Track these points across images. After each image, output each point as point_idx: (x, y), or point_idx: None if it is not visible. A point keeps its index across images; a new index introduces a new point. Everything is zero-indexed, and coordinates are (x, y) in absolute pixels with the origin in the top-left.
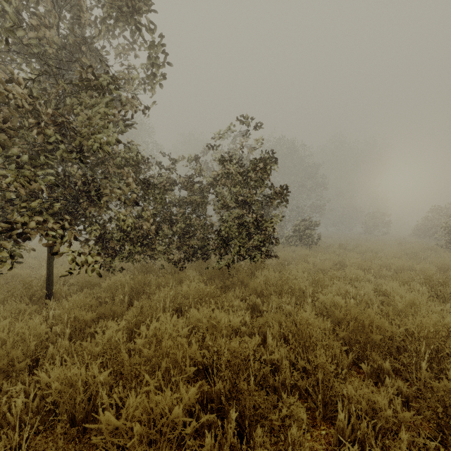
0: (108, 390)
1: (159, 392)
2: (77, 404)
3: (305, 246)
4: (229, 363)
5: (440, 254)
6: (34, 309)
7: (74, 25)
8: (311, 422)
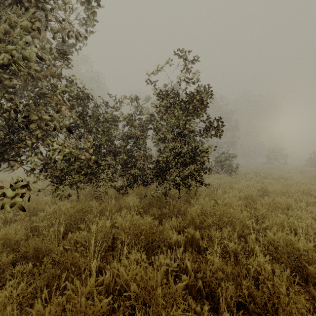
0: None
1: None
2: None
3: (225, 174)
4: None
5: None
6: None
7: None
8: None
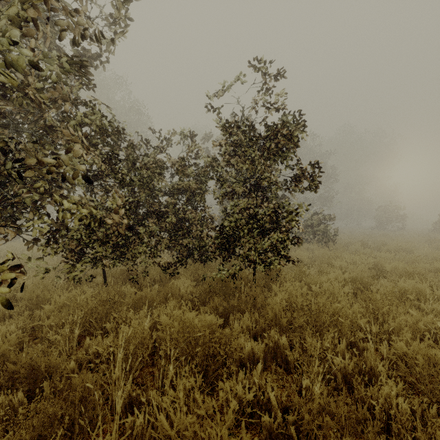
0: None
1: None
2: None
3: (319, 244)
4: None
5: None
6: None
7: None
8: None
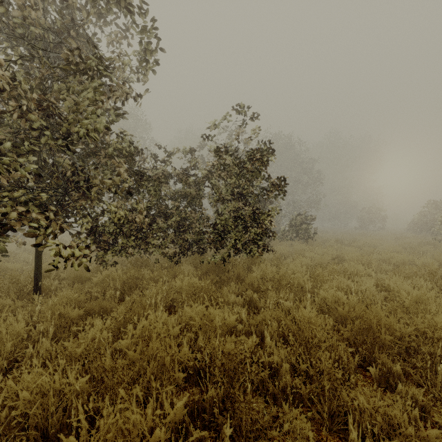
0: (85, 399)
1: (137, 409)
2: (49, 415)
3: (301, 241)
4: (223, 367)
5: (439, 248)
6: (19, 304)
7: (64, 9)
8: (315, 436)
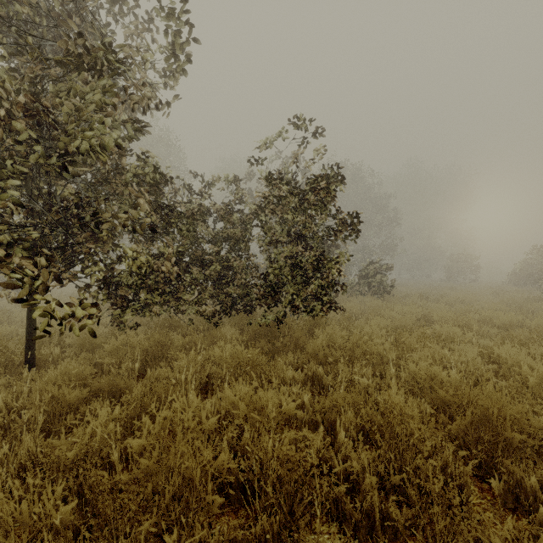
0: (70, 537)
1: None
2: None
3: (375, 296)
4: (279, 480)
5: None
6: (3, 381)
7: None
8: None
